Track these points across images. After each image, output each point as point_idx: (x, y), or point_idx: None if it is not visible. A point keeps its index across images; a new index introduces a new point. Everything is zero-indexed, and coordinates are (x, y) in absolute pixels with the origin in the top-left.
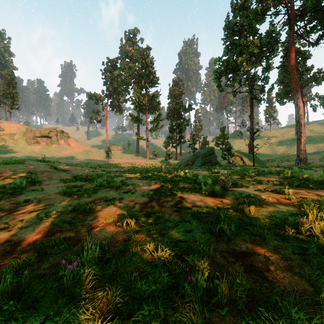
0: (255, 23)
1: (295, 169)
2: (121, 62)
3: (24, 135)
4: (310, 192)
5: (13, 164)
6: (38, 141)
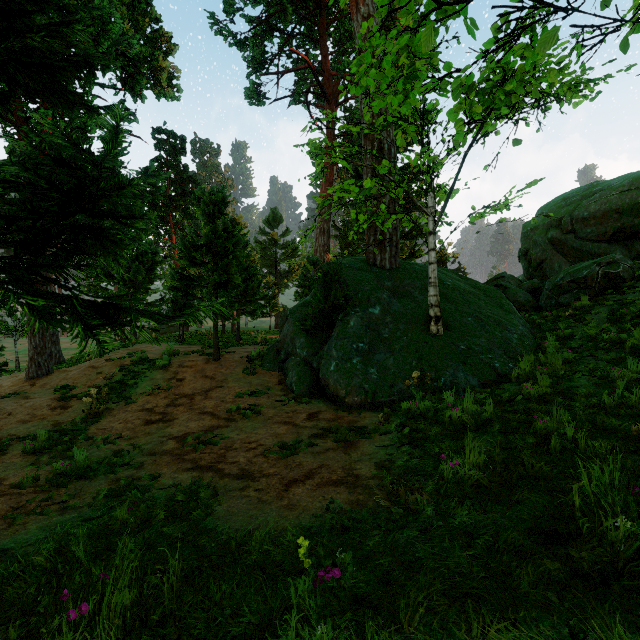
0: None
1: None
2: None
3: None
4: None
5: None
6: None
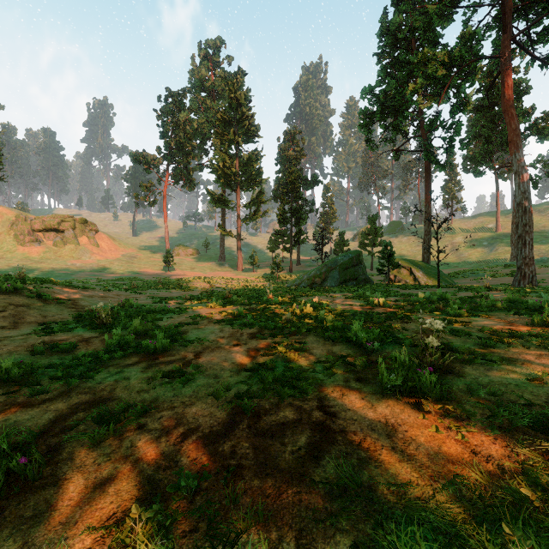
0: (439, 21)
1: (546, 300)
2: (192, 97)
3: (12, 228)
4: None
5: None
6: (38, 238)
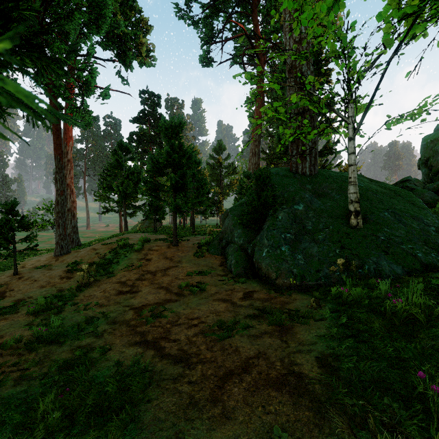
0: None
1: None
2: None
3: None
4: None
5: None
6: None
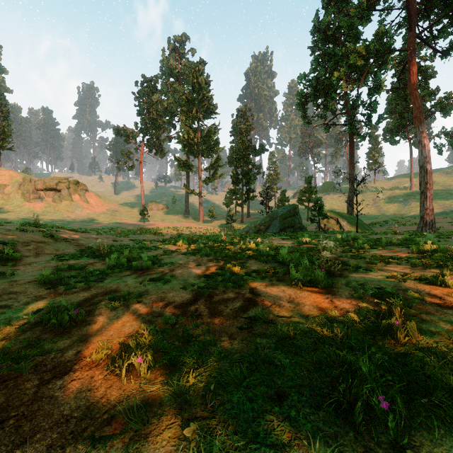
0: (359, 21)
1: (430, 237)
2: (162, 82)
3: (20, 188)
4: None
5: None
6: (40, 196)
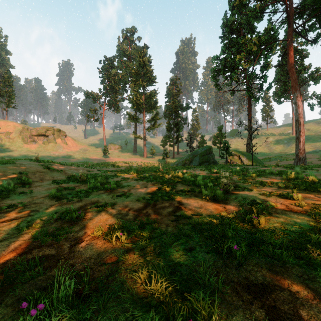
0: (254, 20)
1: (297, 169)
2: (118, 61)
3: (20, 134)
4: (320, 196)
5: (4, 164)
6: (34, 140)
